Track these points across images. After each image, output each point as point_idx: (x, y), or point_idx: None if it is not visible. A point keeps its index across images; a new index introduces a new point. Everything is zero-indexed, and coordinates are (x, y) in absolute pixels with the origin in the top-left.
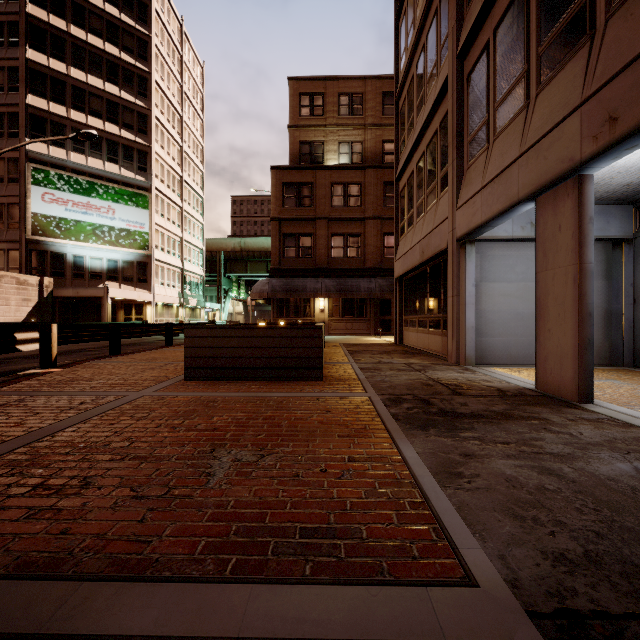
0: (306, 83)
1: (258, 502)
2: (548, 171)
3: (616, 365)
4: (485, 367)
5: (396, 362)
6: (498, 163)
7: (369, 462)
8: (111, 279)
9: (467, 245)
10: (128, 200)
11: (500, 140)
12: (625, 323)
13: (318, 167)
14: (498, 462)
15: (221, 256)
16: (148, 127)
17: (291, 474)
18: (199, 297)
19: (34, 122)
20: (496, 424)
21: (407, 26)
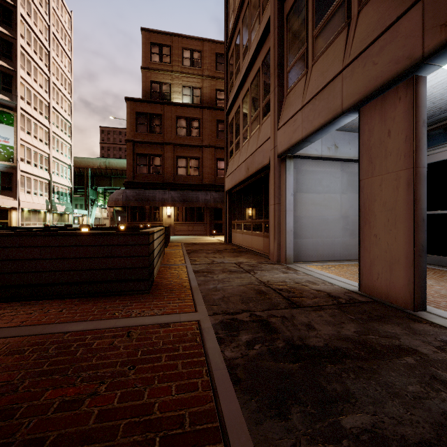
0: (156, 35)
1: None
2: (378, 76)
3: None
4: (301, 265)
5: (227, 262)
6: (319, 81)
7: None
8: None
9: (287, 160)
10: None
11: (319, 62)
12: None
13: (166, 102)
14: None
15: (88, 172)
16: (13, 53)
17: None
18: (67, 205)
19: None
20: (371, 373)
21: None
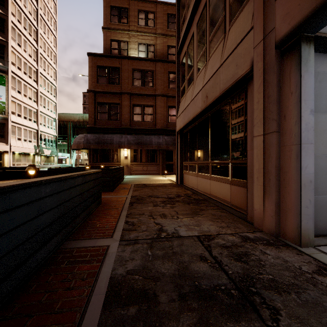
0: None
1: None
2: None
3: None
4: None
5: (185, 233)
6: None
7: None
8: None
9: (303, 44)
10: None
11: None
12: None
13: (123, 57)
14: None
15: (70, 124)
16: (5, 28)
17: None
18: (52, 149)
19: None
20: None
21: None
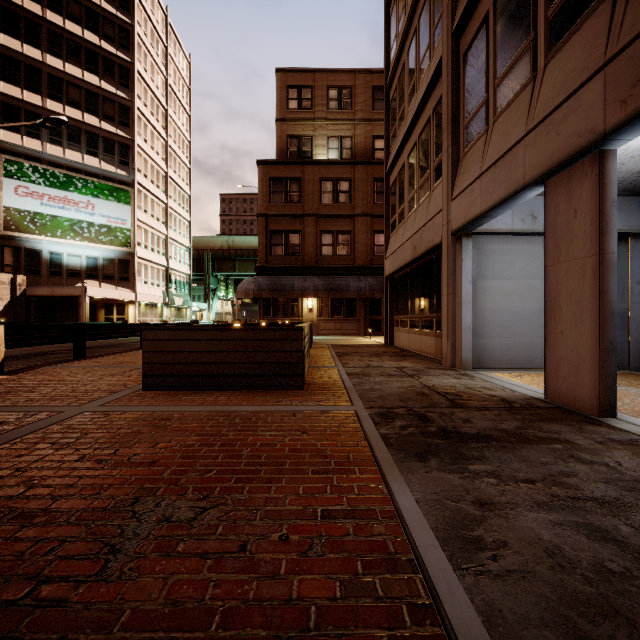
0: (294, 75)
1: (168, 613)
2: (562, 148)
3: (621, 368)
4: (483, 371)
5: (387, 366)
6: (500, 145)
7: (350, 519)
8: (90, 277)
9: (463, 238)
10: (109, 195)
11: (501, 120)
12: (631, 323)
13: (306, 162)
14: (527, 516)
15: (208, 255)
16: (130, 119)
17: (235, 546)
18: (185, 296)
19: (6, 111)
20: (511, 450)
21: (398, 12)
